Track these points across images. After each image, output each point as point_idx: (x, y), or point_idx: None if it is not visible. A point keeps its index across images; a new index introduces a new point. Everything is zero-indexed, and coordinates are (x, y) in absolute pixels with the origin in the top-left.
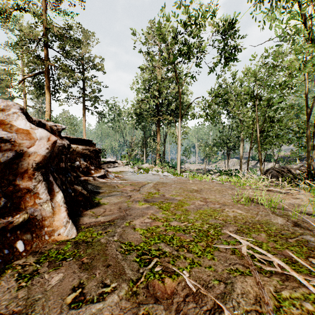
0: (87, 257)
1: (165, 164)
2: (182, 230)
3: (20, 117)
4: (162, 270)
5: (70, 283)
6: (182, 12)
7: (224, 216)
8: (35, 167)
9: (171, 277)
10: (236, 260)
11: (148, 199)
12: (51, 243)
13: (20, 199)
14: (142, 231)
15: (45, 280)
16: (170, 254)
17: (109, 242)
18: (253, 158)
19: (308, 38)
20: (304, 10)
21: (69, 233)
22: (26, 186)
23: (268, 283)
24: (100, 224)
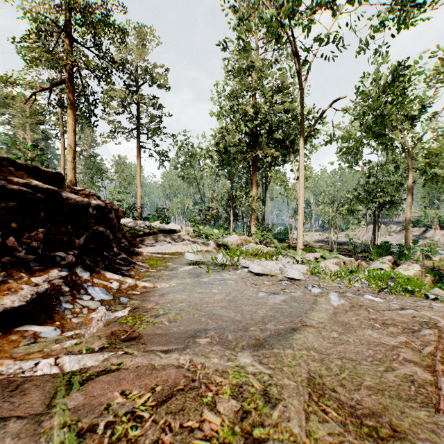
0: None
1: (269, 234)
2: None
3: None
4: None
5: None
6: None
7: None
8: None
9: None
10: None
11: None
12: None
13: None
14: None
15: None
16: None
17: None
18: (414, 224)
19: None
20: None
21: None
22: None
23: None
24: None
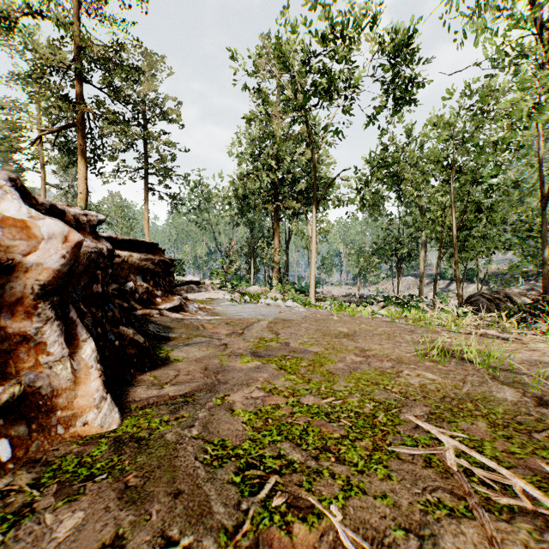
0: (136, 474)
1: (289, 286)
2: (324, 413)
3: (10, 196)
4: (286, 505)
5: (97, 534)
6: (319, 17)
7: (402, 385)
8: (38, 293)
9: (305, 520)
10: (435, 481)
11: (258, 351)
12: (69, 441)
13: (7, 356)
14: (248, 416)
15: (45, 527)
16: (301, 467)
17: (182, 440)
18: (442, 276)
19: (545, 61)
20: (538, 11)
21: (105, 420)
22: (20, 329)
23: (511, 537)
24: (166, 400)
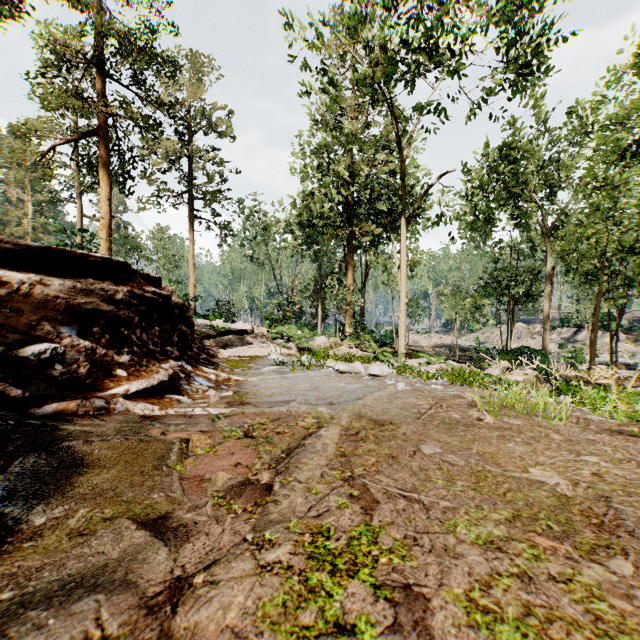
0: None
1: (367, 336)
2: None
3: None
4: None
5: None
6: None
7: None
8: None
9: None
10: None
11: None
12: None
13: None
14: None
15: None
16: None
17: None
18: (564, 322)
19: None
20: None
21: None
22: None
23: None
24: None
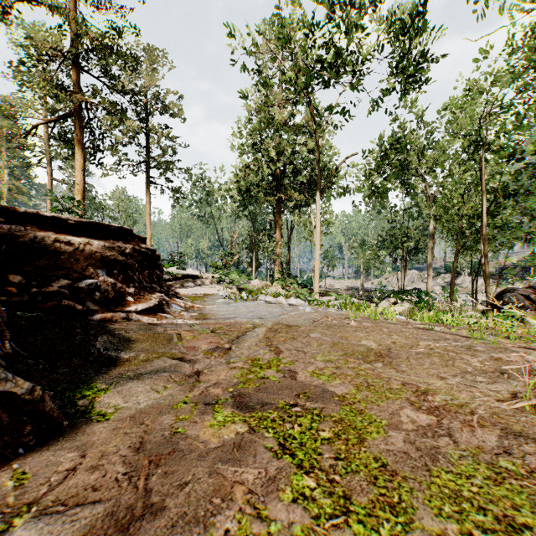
0: None
1: (291, 280)
2: None
3: None
4: None
5: None
6: None
7: None
8: None
9: None
10: None
11: (246, 392)
12: None
13: None
14: None
15: None
16: None
17: None
18: (447, 270)
19: None
20: None
21: None
22: None
23: None
24: None
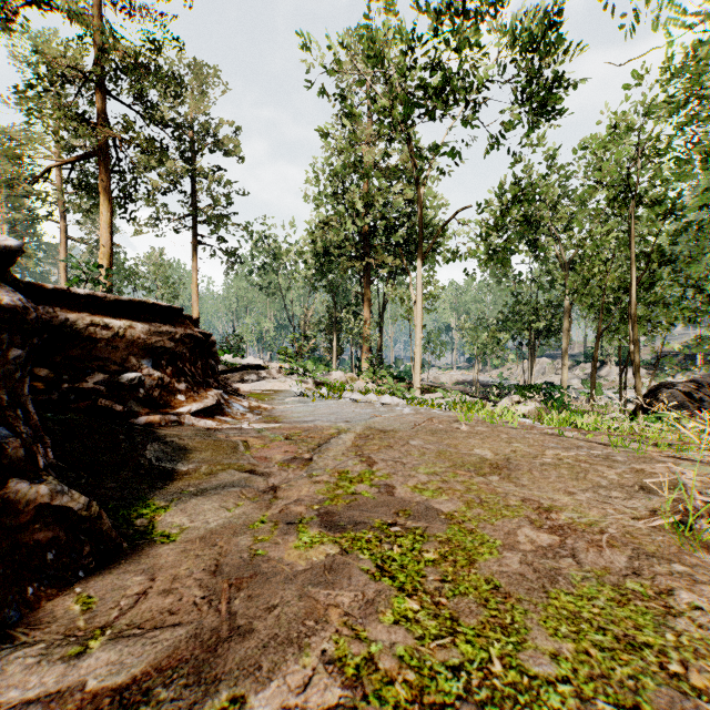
0: None
1: (384, 372)
2: None
3: None
4: None
5: None
6: None
7: (704, 652)
8: None
9: None
10: None
11: (335, 510)
12: None
13: None
14: None
15: None
16: None
17: None
18: (588, 358)
19: None
20: None
21: None
22: None
23: None
24: None
